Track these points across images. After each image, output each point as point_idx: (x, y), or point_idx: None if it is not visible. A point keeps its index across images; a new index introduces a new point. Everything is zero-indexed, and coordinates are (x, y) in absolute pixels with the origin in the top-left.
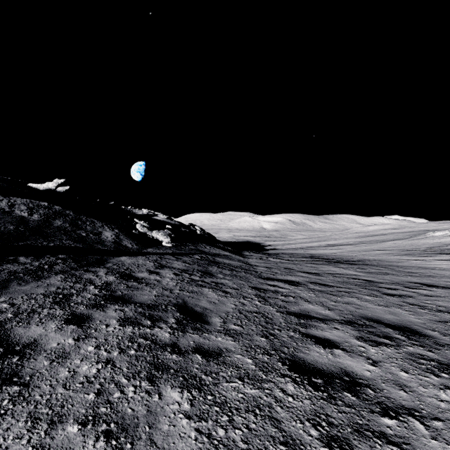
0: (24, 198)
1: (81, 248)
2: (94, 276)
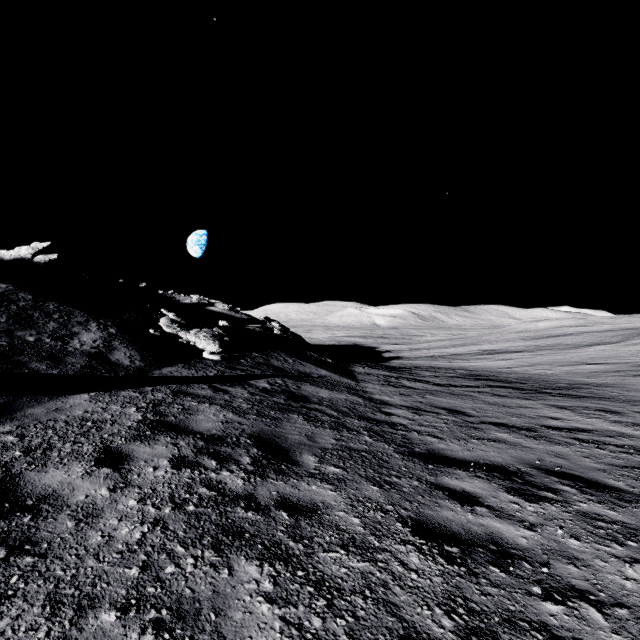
0: None
1: None
2: None
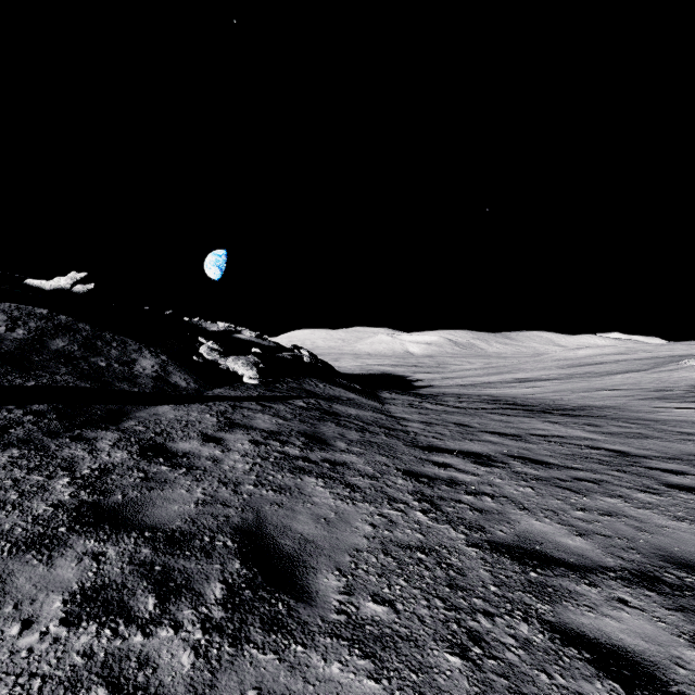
0: (7, 302)
1: (87, 390)
2: (85, 452)
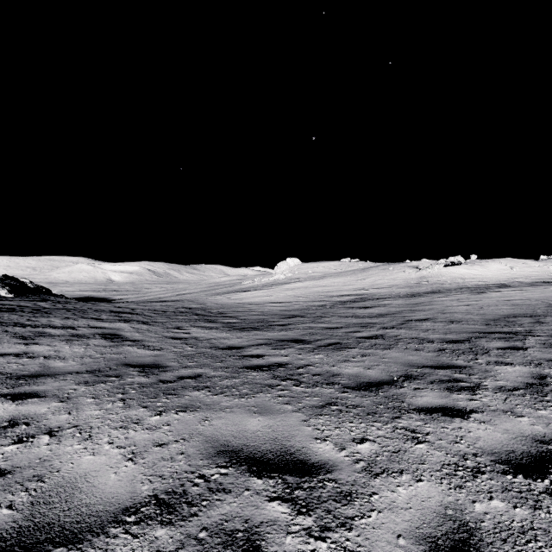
0: None
1: None
2: (1, 306)
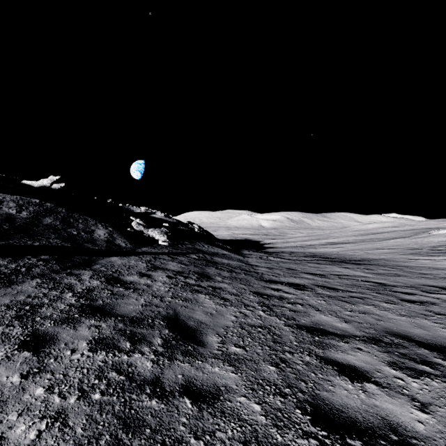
0: (15, 195)
1: (69, 248)
2: (76, 281)
